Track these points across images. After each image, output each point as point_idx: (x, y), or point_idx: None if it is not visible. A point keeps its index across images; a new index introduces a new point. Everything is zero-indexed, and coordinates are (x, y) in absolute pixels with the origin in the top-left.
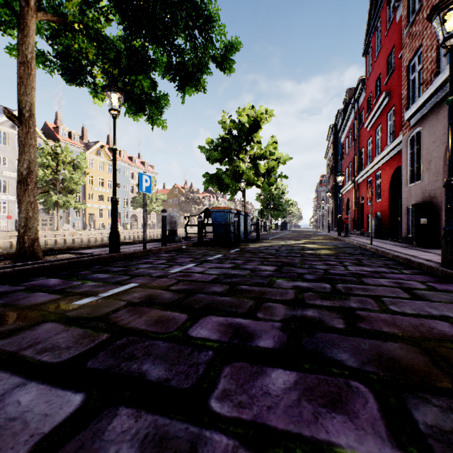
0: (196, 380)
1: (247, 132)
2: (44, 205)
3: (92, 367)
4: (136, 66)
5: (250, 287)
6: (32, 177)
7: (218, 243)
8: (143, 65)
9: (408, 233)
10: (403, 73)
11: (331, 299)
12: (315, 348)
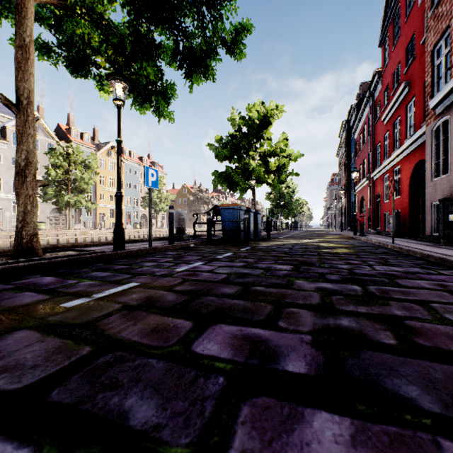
0: (200, 429)
1: (257, 129)
2: (57, 205)
3: (56, 400)
4: (141, 53)
5: (266, 289)
6: (31, 168)
7: (227, 242)
8: (148, 51)
9: (433, 232)
10: (426, 59)
11: (367, 304)
12: (366, 376)
